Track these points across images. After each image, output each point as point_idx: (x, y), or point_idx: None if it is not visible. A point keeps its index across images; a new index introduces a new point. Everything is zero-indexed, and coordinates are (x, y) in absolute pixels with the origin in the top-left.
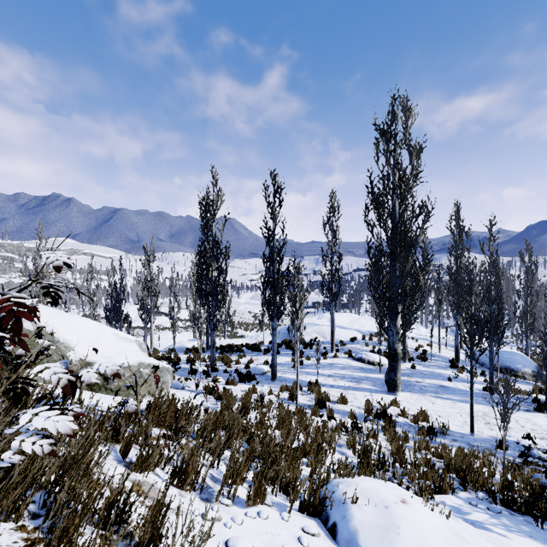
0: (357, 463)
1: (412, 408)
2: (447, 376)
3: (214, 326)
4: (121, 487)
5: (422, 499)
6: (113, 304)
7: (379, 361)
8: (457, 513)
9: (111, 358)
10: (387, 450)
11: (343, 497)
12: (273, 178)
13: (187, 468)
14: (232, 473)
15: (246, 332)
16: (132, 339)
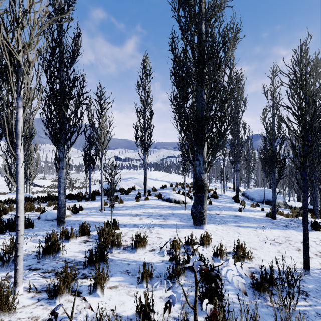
0: None
1: (223, 242)
2: (236, 208)
3: None
4: None
5: None
6: None
7: (183, 200)
8: None
9: None
10: None
11: None
12: None
13: None
14: None
15: None
16: None
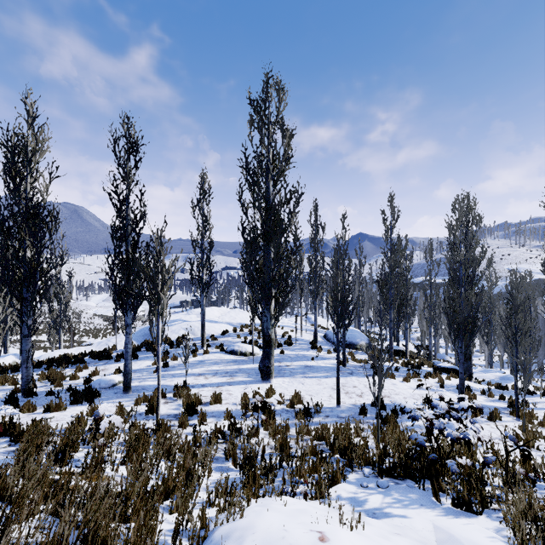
0: (241, 480)
1: (286, 392)
2: (310, 356)
3: (28, 329)
4: None
5: (325, 506)
6: None
7: (251, 351)
8: (356, 505)
9: None
10: (270, 448)
11: None
12: (127, 129)
13: None
14: None
15: (96, 340)
16: None
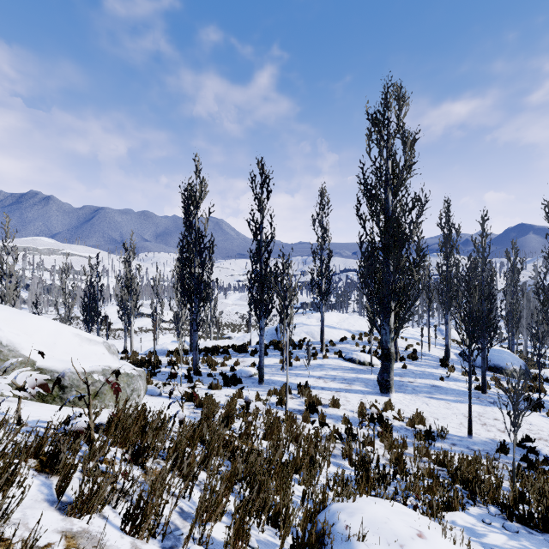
0: (355, 478)
1: (406, 410)
2: (438, 375)
3: (197, 326)
4: None
5: (434, 522)
6: (85, 303)
7: (370, 362)
8: (472, 535)
9: (69, 363)
10: (385, 459)
11: (346, 532)
12: (261, 167)
13: (144, 508)
14: (207, 506)
15: (233, 334)
16: (99, 341)
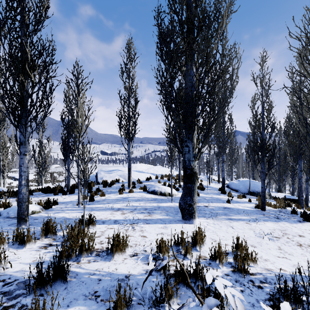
0: None
1: (217, 239)
2: (224, 199)
3: None
4: None
5: None
6: None
7: (169, 192)
8: None
9: None
10: None
11: None
12: None
13: None
14: None
15: None
16: None
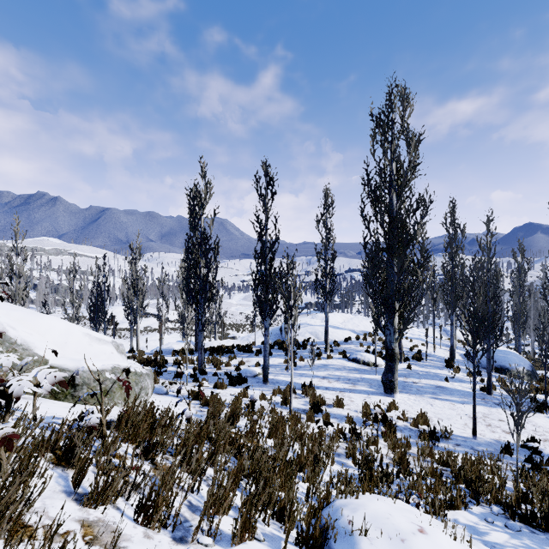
0: (359, 476)
1: (411, 410)
2: (443, 376)
3: (202, 326)
4: (49, 545)
5: (436, 520)
6: (93, 303)
7: (374, 362)
8: (474, 533)
9: (80, 361)
10: (389, 459)
11: (349, 527)
12: (265, 169)
13: (156, 500)
14: (215, 500)
15: (238, 334)
16: (108, 340)
